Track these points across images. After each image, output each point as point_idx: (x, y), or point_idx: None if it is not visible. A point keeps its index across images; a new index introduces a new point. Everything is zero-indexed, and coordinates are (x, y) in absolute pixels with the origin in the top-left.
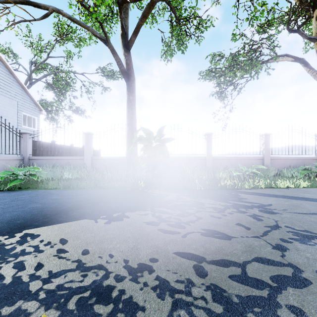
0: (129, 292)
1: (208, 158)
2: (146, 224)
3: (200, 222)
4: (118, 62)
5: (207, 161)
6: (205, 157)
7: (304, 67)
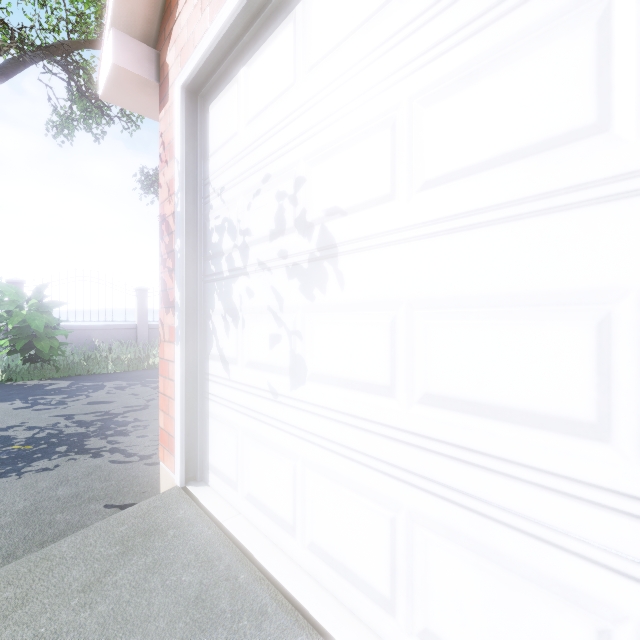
0: (1, 434)
1: (141, 327)
2: (14, 409)
3: (89, 398)
4: None
5: (140, 331)
6: (136, 325)
7: None
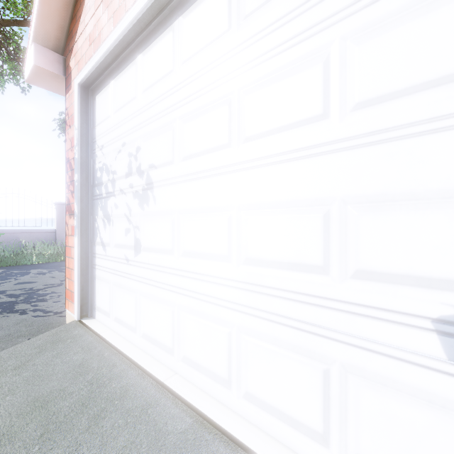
0: None
1: (59, 231)
2: None
3: (17, 280)
4: None
5: (58, 234)
6: (55, 230)
7: None
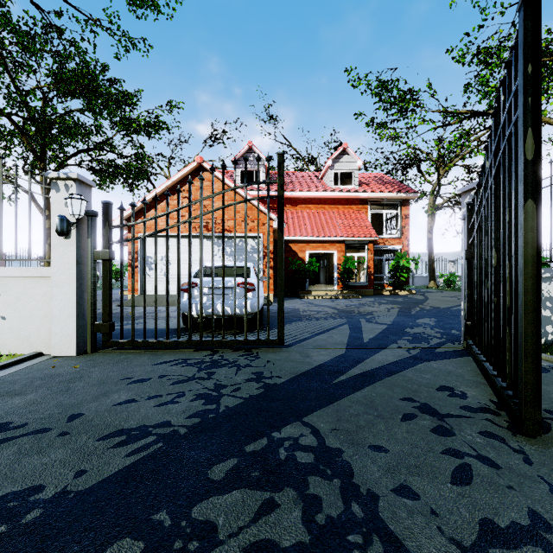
0: None
1: None
2: None
3: None
4: None
5: None
6: None
7: (34, 201)
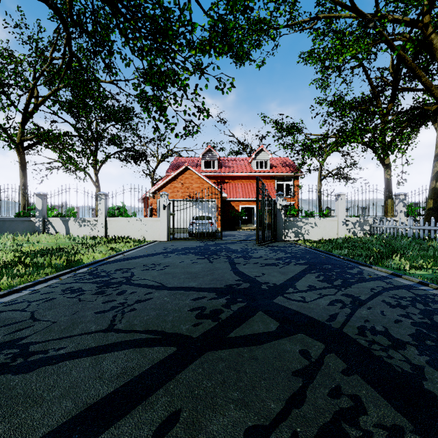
0: None
1: None
2: None
3: None
4: (22, 158)
5: None
6: None
7: (91, 178)
